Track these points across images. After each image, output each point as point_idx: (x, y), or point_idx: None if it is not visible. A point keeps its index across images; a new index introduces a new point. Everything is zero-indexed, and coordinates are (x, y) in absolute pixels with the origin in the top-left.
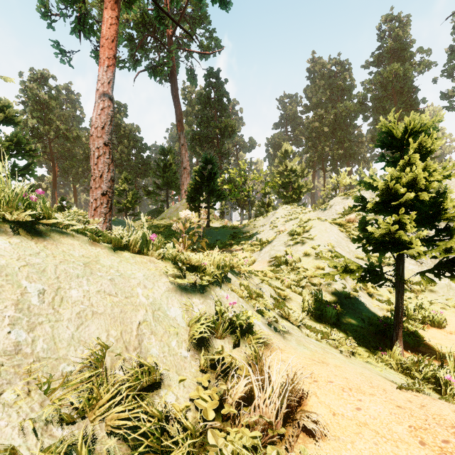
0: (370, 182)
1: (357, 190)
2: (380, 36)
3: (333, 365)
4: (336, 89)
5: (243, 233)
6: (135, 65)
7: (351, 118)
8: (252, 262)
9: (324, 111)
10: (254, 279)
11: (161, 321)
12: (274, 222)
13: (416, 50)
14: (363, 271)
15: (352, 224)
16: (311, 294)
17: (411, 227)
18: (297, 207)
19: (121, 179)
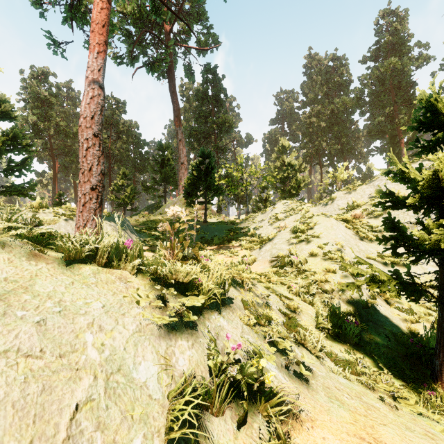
0: (404, 171)
1: (360, 184)
2: (378, 31)
3: None
4: (333, 85)
5: (241, 229)
6: (133, 61)
7: (348, 113)
8: (251, 262)
9: (321, 107)
10: (259, 288)
11: (118, 396)
12: (272, 217)
13: (414, 44)
14: (397, 282)
15: (359, 220)
16: (323, 303)
17: None
18: (296, 202)
19: (119, 174)
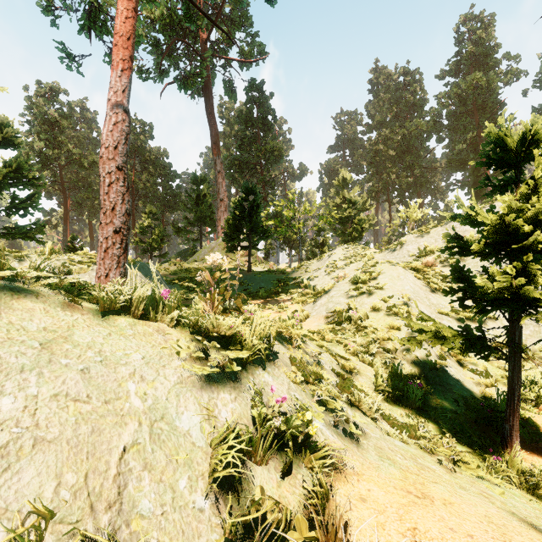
0: (472, 214)
1: (434, 226)
2: (458, 40)
3: (440, 499)
4: (404, 105)
5: (292, 279)
6: (162, 76)
7: (423, 139)
8: (304, 318)
9: (390, 131)
10: (310, 346)
11: (163, 441)
12: (330, 265)
13: (503, 56)
14: (463, 338)
15: (431, 269)
16: (385, 364)
17: (539, 279)
18: (359, 247)
19: (145, 213)
